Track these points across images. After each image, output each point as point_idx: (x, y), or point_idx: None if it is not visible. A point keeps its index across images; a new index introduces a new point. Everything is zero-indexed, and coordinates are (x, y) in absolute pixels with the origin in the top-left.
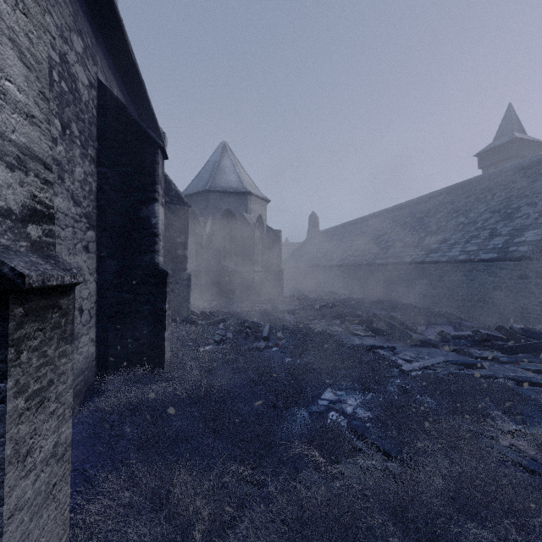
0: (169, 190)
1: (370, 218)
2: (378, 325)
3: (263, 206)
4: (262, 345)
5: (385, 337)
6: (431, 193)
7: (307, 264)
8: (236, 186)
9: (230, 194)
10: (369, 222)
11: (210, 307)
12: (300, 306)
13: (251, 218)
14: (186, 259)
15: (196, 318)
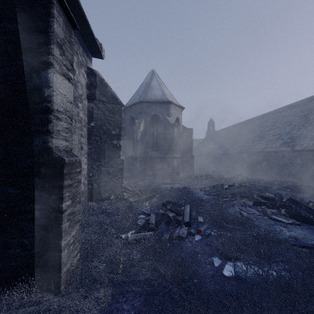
0: (106, 91)
1: (255, 119)
2: (298, 211)
3: (180, 111)
4: (185, 233)
5: (311, 226)
6: (310, 97)
7: (208, 152)
8: (161, 98)
9: (157, 103)
10: (254, 122)
11: (141, 184)
12: (210, 185)
13: (171, 119)
14: (120, 148)
15: (127, 195)
